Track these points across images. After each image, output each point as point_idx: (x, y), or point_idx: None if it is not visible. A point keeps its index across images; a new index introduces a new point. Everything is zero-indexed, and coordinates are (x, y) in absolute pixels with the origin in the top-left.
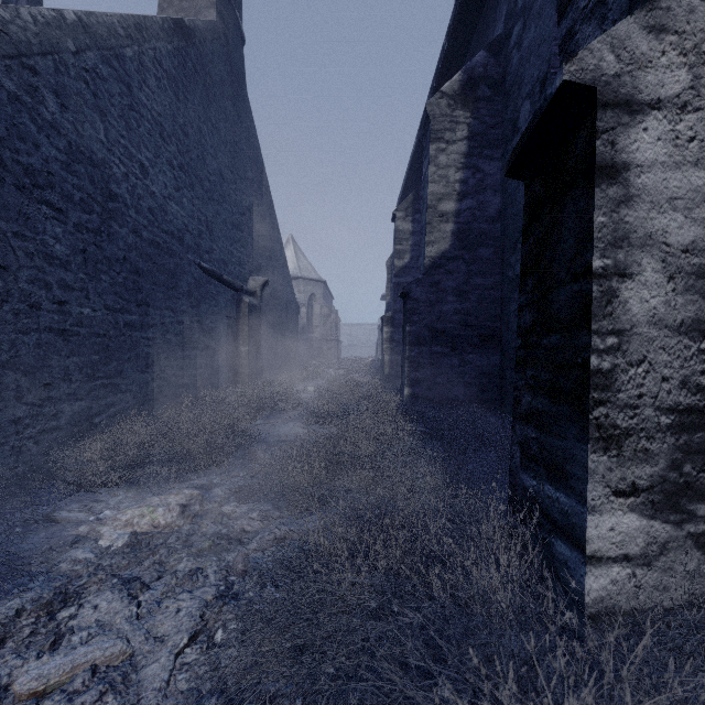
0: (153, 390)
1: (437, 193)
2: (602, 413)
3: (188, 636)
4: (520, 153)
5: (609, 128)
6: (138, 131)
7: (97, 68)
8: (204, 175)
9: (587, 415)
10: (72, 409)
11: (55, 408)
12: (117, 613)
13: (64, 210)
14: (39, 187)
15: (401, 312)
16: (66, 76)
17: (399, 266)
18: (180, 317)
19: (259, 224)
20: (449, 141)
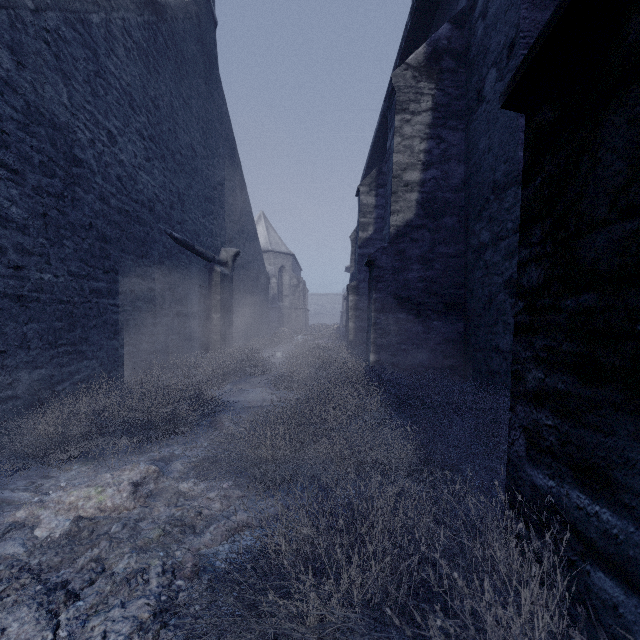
0: (122, 356)
1: (402, 163)
2: None
3: None
4: (528, 69)
5: None
6: (105, 99)
7: (59, 30)
8: (175, 148)
9: None
10: (30, 377)
11: (11, 376)
12: (27, 639)
13: (21, 172)
14: None
15: (365, 281)
16: (23, 33)
17: (363, 237)
18: (150, 285)
19: (231, 198)
20: (414, 112)
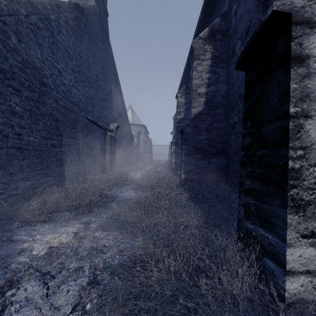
0: (64, 175)
1: (197, 84)
2: (294, 192)
3: (72, 307)
4: (244, 56)
5: (298, 36)
6: (57, 54)
7: (37, 24)
8: (89, 76)
9: (286, 193)
10: (24, 185)
11: (16, 184)
12: (36, 293)
13: (20, 90)
14: (7, 79)
15: (180, 139)
16: (21, 26)
17: (179, 118)
18: (77, 142)
19: (115, 99)
20: (203, 60)
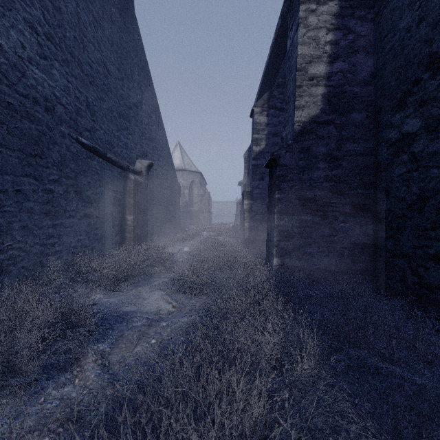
0: (0, 262)
1: (307, 55)
2: None
3: None
4: None
5: None
6: None
7: None
8: (83, 59)
9: None
10: None
11: None
12: None
13: None
14: None
15: (258, 188)
16: None
17: (256, 151)
18: (48, 186)
19: (146, 119)
20: (320, 1)
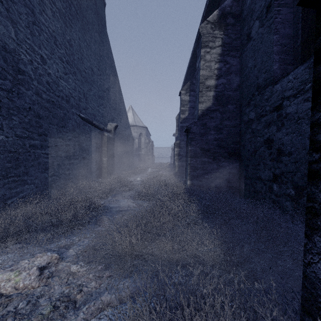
0: (50, 182)
1: (205, 75)
2: None
3: None
4: None
5: None
6: (39, 37)
7: None
8: (82, 69)
9: None
10: None
11: None
12: None
13: None
14: None
15: (184, 140)
16: None
17: (182, 117)
18: (67, 142)
19: (113, 97)
20: (212, 47)
